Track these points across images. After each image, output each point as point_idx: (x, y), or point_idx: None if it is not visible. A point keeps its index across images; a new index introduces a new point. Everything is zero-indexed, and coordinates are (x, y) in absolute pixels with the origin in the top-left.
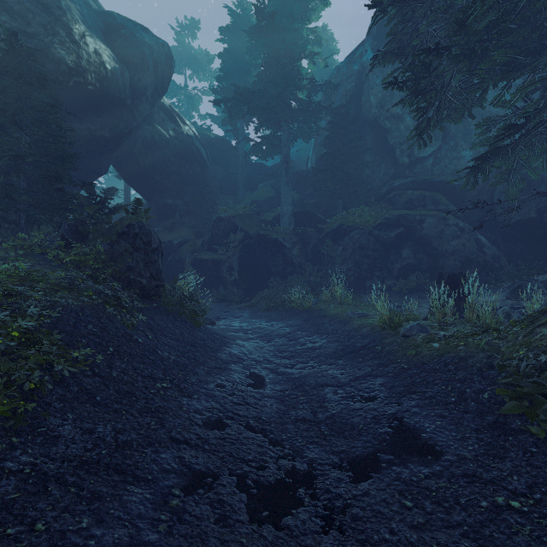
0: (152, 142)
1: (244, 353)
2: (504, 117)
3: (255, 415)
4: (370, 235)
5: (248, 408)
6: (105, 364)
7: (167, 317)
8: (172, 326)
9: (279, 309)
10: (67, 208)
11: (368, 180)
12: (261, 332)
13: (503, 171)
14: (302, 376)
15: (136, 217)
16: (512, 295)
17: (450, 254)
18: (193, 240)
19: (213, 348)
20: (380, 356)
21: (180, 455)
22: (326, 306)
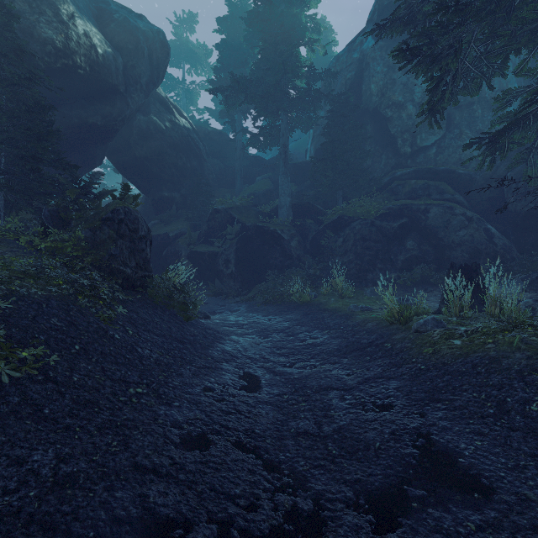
0: (148, 133)
1: (239, 350)
2: (527, 88)
3: (247, 428)
4: (372, 226)
5: (239, 417)
6: (66, 366)
7: (154, 310)
8: (158, 320)
9: (276, 303)
10: (47, 192)
11: (369, 171)
12: (257, 326)
13: (523, 151)
14: (303, 377)
15: (122, 202)
16: (530, 287)
17: (457, 245)
18: (189, 232)
19: (203, 344)
20: (391, 355)
21: (143, 493)
22: (327, 299)
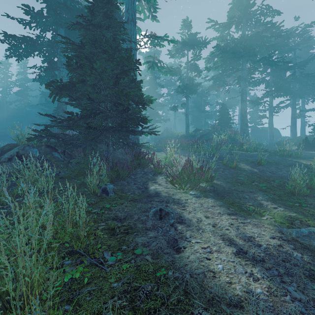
0: None
1: None
2: None
3: None
4: None
5: None
6: None
7: None
8: None
9: None
10: None
11: None
12: None
13: None
14: None
15: None
16: None
17: None
18: None
19: None
20: None
21: None
22: None
